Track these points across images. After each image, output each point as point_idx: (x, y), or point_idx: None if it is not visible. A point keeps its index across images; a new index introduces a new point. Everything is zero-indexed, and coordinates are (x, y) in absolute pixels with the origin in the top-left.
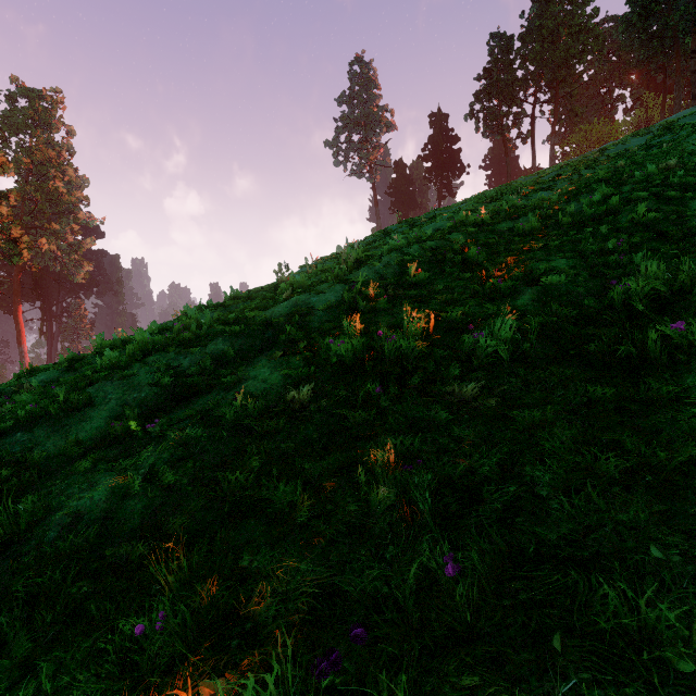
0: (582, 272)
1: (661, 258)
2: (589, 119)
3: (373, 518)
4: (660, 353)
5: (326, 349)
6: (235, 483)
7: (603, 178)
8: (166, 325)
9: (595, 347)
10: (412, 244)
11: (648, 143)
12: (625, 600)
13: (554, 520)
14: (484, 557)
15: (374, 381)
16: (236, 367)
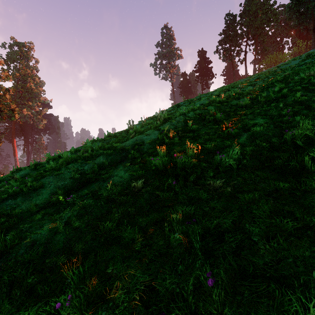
0: (270, 125)
1: (310, 119)
2: (272, 52)
3: (171, 248)
4: (311, 167)
5: (150, 162)
6: (106, 227)
7: (279, 80)
8: (78, 149)
9: (278, 162)
10: (190, 111)
11: (300, 63)
12: (301, 304)
13: (261, 254)
14: (226, 272)
15: (172, 178)
16: (108, 169)
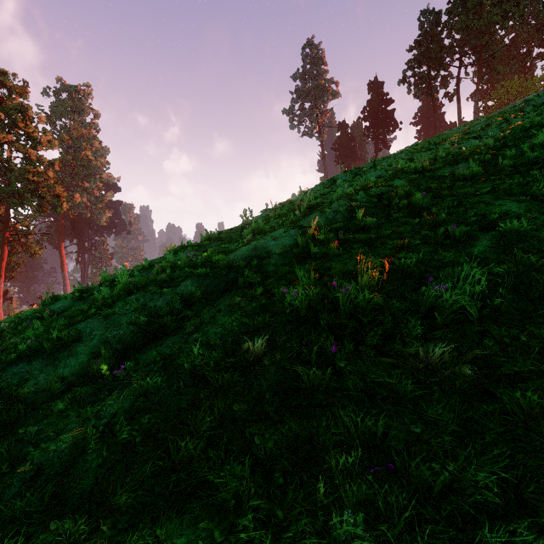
0: (538, 215)
1: None
2: (510, 76)
3: None
4: None
5: (281, 297)
6: (184, 451)
7: (538, 124)
8: (154, 262)
9: None
10: (358, 190)
11: None
12: None
13: None
14: None
15: (329, 336)
16: (201, 307)
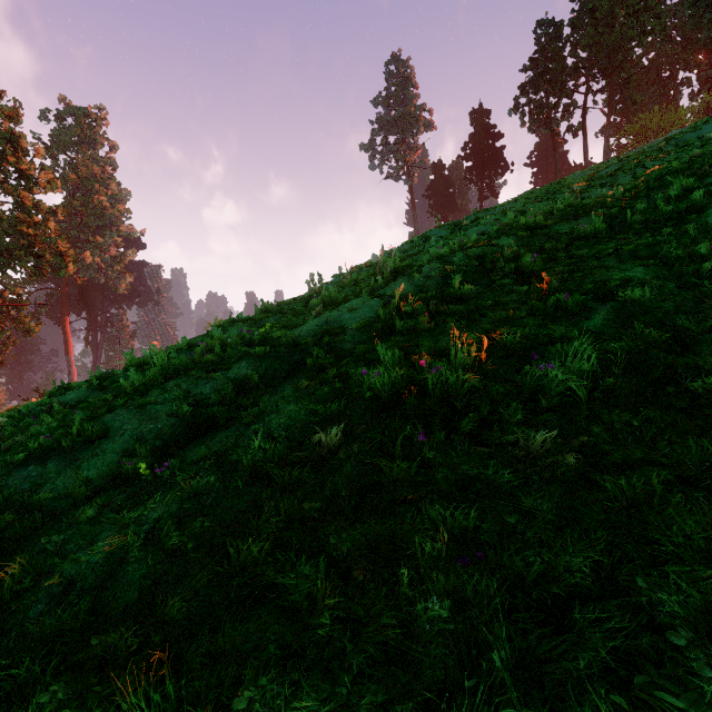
0: (667, 283)
1: None
2: (649, 106)
3: (419, 642)
4: None
5: (359, 380)
6: (246, 555)
7: (677, 170)
8: (195, 341)
9: (703, 385)
10: (455, 251)
11: None
12: None
13: (704, 694)
14: None
15: (416, 423)
16: (259, 395)
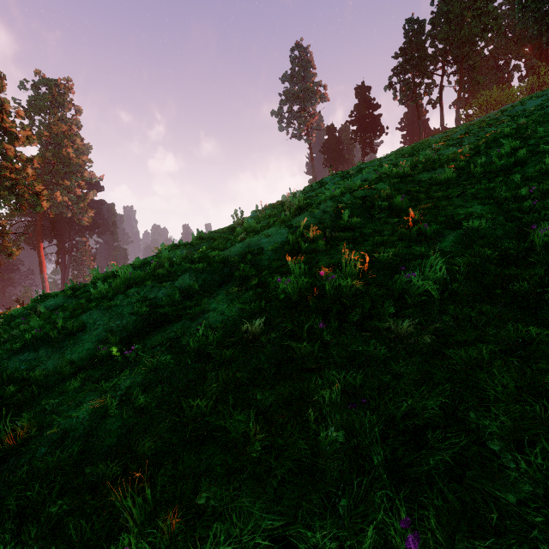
0: (498, 216)
1: None
2: (489, 86)
3: (322, 458)
4: None
5: (275, 286)
6: (196, 409)
7: (508, 134)
8: (147, 260)
9: (520, 287)
10: (345, 193)
11: (544, 103)
12: None
13: (510, 479)
14: (439, 518)
15: (317, 316)
16: (200, 298)
